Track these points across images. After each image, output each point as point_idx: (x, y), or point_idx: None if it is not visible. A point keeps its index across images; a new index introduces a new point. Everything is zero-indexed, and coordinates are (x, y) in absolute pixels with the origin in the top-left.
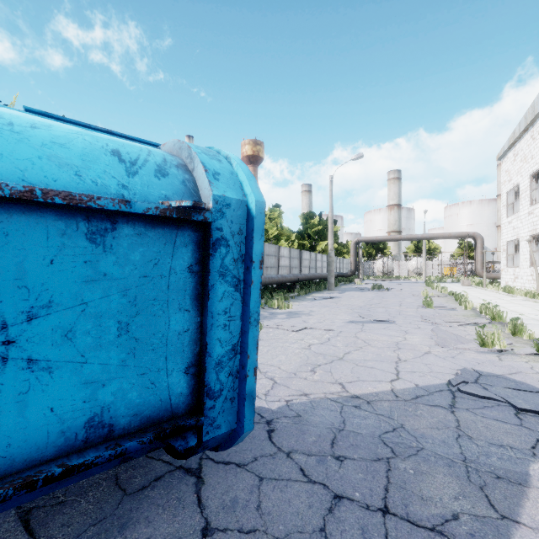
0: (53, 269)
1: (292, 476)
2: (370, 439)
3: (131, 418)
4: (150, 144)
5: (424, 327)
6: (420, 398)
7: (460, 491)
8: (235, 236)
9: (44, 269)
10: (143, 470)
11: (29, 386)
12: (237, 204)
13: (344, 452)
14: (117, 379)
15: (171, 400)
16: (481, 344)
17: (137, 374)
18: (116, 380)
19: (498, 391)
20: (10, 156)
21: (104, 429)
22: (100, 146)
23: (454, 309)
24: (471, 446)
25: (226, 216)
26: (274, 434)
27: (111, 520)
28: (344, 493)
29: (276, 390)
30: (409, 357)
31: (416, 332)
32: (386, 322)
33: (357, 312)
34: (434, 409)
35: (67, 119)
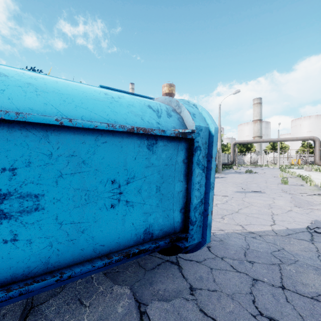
0: (135, 161)
1: (227, 268)
2: (265, 254)
3: (159, 231)
4: (149, 98)
5: (285, 195)
6: (291, 235)
7: None
8: (203, 145)
9: (132, 161)
10: (150, 260)
11: (126, 213)
12: (204, 129)
13: (253, 259)
14: (155, 212)
15: (174, 224)
16: None
17: (162, 210)
18: (154, 213)
19: None
20: (119, 113)
21: (149, 235)
22: (143, 104)
23: (302, 185)
24: None
25: (200, 135)
26: (211, 249)
27: (144, 280)
28: (258, 278)
29: None
30: (279, 212)
31: (280, 198)
32: (259, 192)
33: (239, 186)
34: (301, 241)
35: (116, 89)
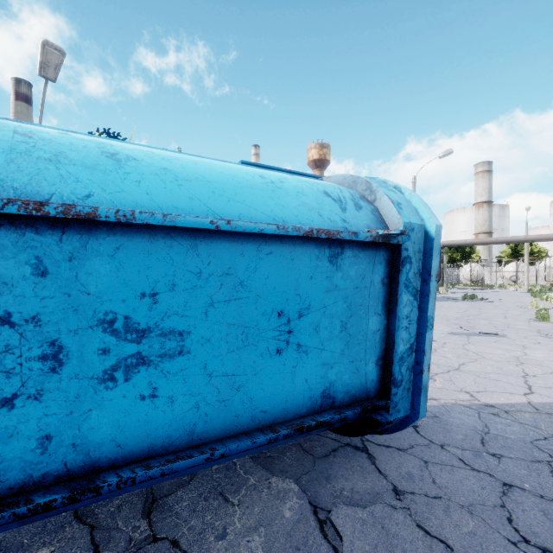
0: (311, 282)
1: (454, 463)
2: (521, 443)
3: (344, 395)
4: (314, 177)
5: (546, 342)
6: None
7: None
8: (416, 254)
9: (307, 282)
10: (318, 443)
11: (297, 363)
12: (418, 228)
13: (498, 451)
14: (338, 364)
15: (366, 384)
16: None
17: (349, 361)
18: (338, 364)
19: None
20: (287, 206)
21: (330, 399)
22: (316, 189)
23: None
24: None
25: (411, 239)
26: (420, 429)
27: (315, 473)
28: (512, 483)
29: None
30: (538, 373)
31: (537, 347)
32: (494, 335)
33: (455, 323)
34: None
35: (265, 165)
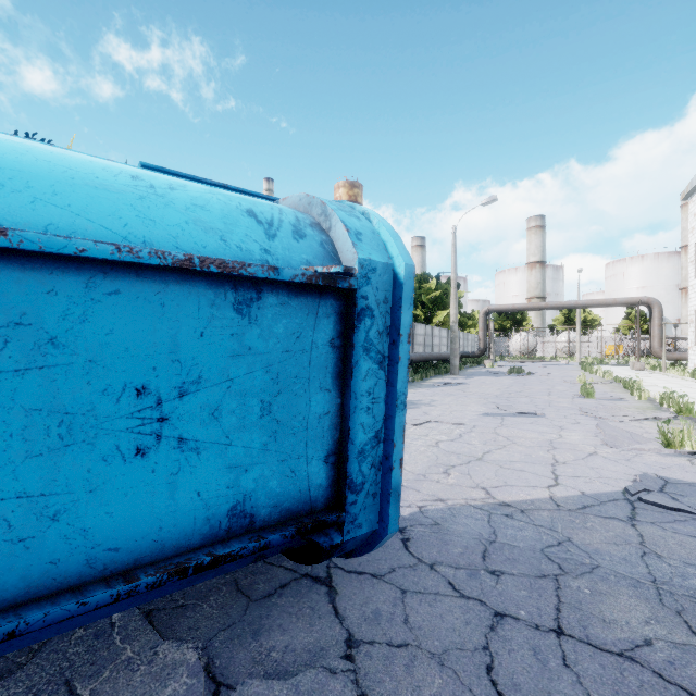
0: (203, 342)
1: (440, 590)
2: (530, 553)
3: (271, 510)
4: (267, 198)
5: (585, 422)
6: (589, 508)
7: (651, 615)
8: (380, 305)
9: (195, 342)
10: (265, 576)
11: (179, 467)
12: (382, 268)
13: (500, 566)
14: (259, 464)
15: (310, 492)
16: (665, 444)
17: (278, 460)
18: (258, 465)
19: (692, 502)
20: (162, 222)
21: (245, 519)
22: (235, 206)
23: (623, 400)
24: (661, 566)
25: (372, 283)
26: (411, 544)
27: (241, 625)
28: (506, 611)
29: (404, 494)
30: (569, 459)
31: (574, 428)
32: (532, 415)
33: (493, 402)
34: (609, 522)
35: (183, 174)
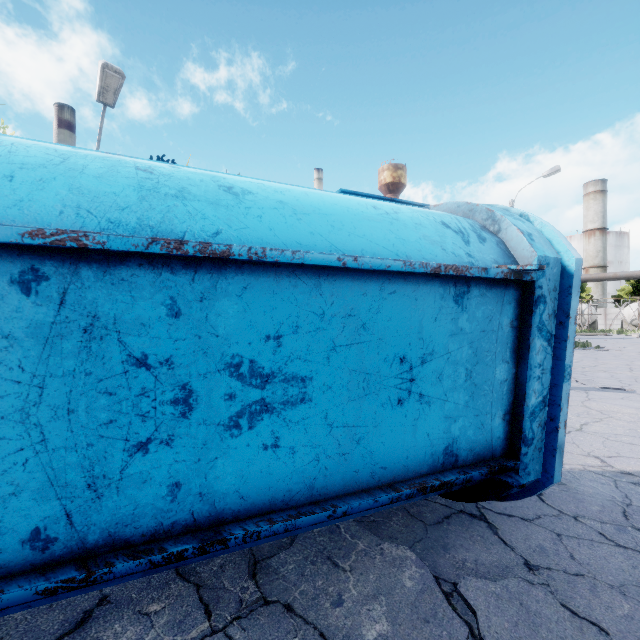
0: (435, 325)
1: (594, 537)
2: None
3: (468, 453)
4: (418, 205)
5: None
6: None
7: None
8: (550, 293)
9: (431, 325)
10: (427, 508)
11: (419, 415)
12: (553, 262)
13: None
14: (462, 417)
15: (492, 442)
16: None
17: (473, 415)
18: (461, 418)
19: None
20: (408, 240)
21: (452, 457)
22: (433, 220)
23: None
24: None
25: (545, 275)
26: (545, 498)
27: (429, 541)
28: None
29: None
30: None
31: None
32: (620, 390)
33: None
34: None
35: (366, 194)
